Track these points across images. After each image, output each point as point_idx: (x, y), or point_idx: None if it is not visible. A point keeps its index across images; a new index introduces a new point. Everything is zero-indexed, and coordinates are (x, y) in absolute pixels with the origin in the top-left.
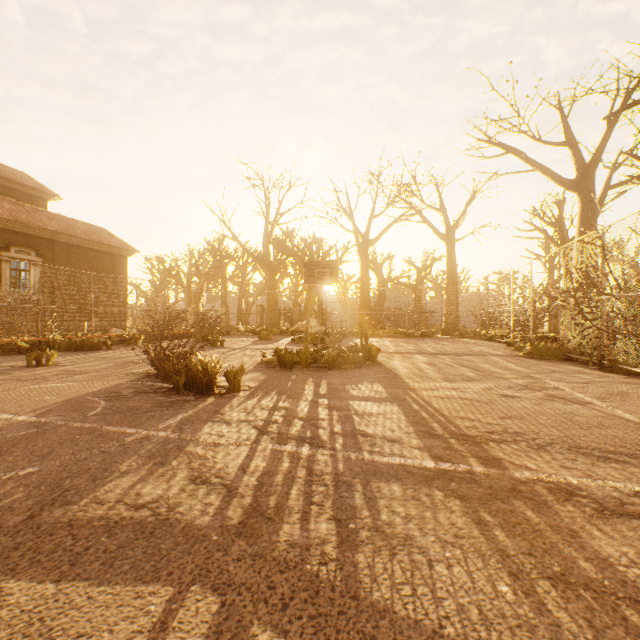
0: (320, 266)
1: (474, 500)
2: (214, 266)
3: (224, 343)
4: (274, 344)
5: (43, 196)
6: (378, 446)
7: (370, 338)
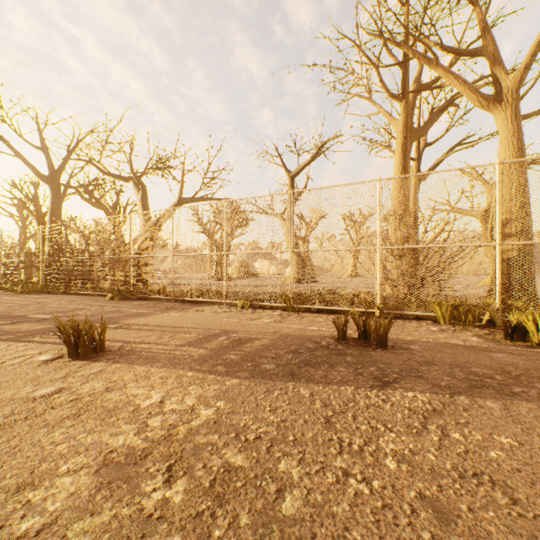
0: None
1: (35, 322)
2: None
3: None
4: None
5: None
6: None
7: None
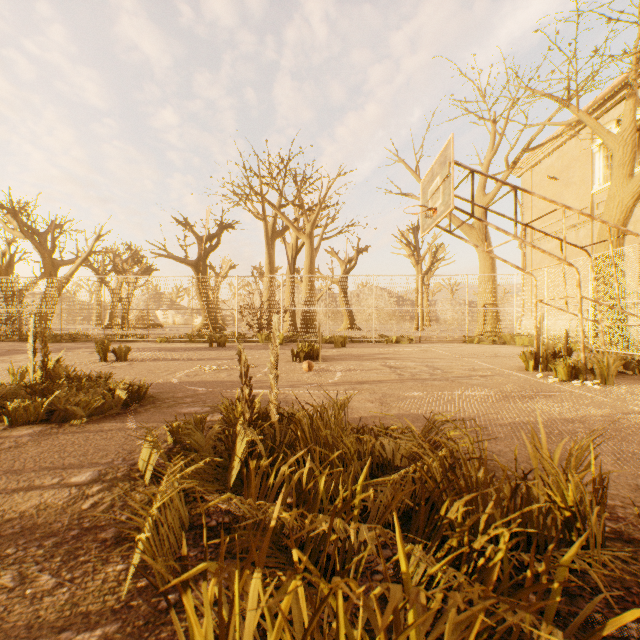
0: None
1: None
2: None
3: None
4: None
5: None
6: None
7: None
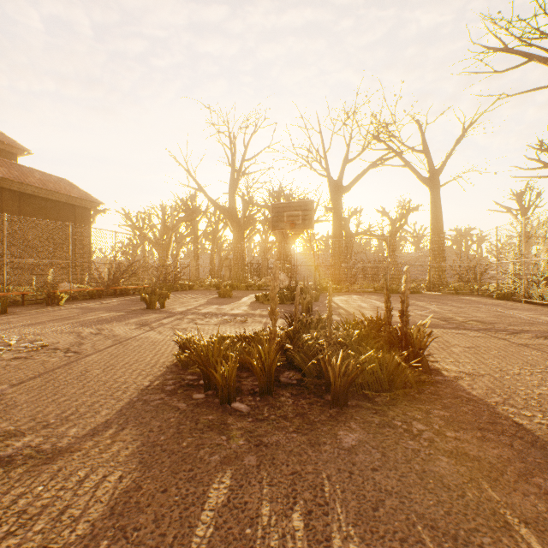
0: (290, 208)
1: None
2: (182, 220)
3: (171, 302)
4: (232, 304)
5: (12, 150)
6: None
7: (348, 295)
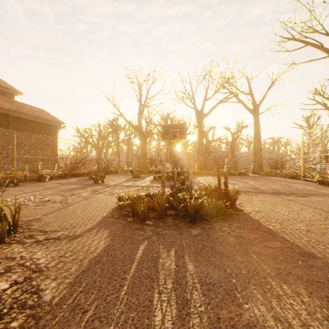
0: (173, 127)
1: None
2: (110, 133)
3: (107, 180)
4: (141, 181)
5: (11, 92)
6: None
7: (206, 176)
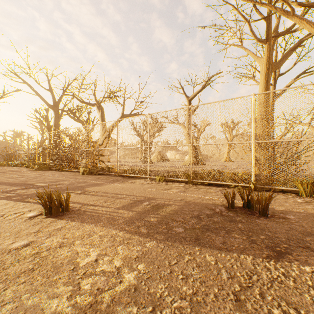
0: None
1: (37, 188)
2: None
3: None
4: None
5: None
6: (6, 189)
7: None
